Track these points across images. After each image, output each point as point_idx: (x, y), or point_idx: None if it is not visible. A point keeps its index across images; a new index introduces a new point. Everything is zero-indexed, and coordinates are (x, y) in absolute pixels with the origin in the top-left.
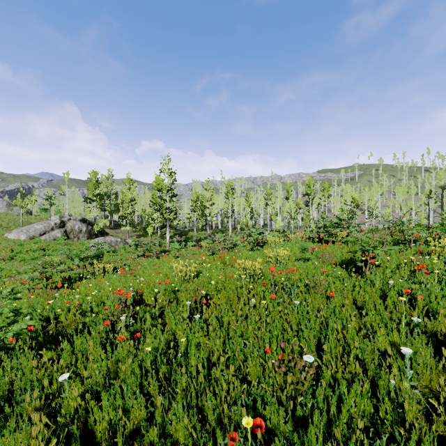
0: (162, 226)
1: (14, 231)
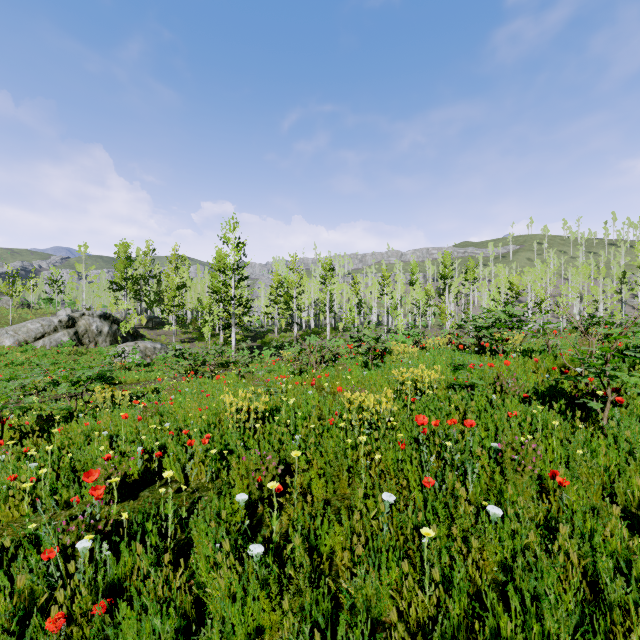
0: (228, 324)
1: None
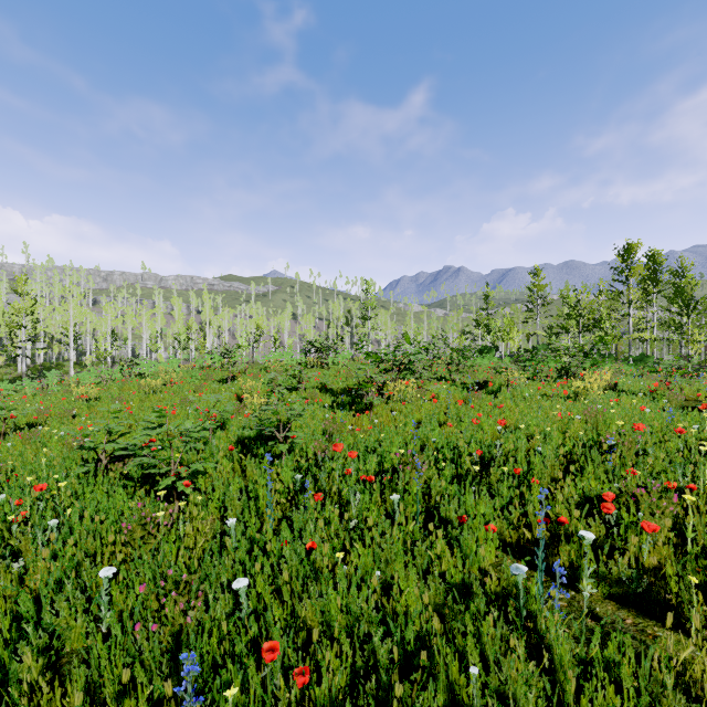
0: None
1: None
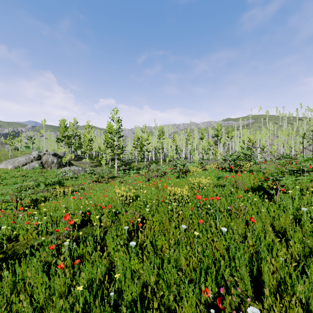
0: (113, 158)
1: (3, 162)
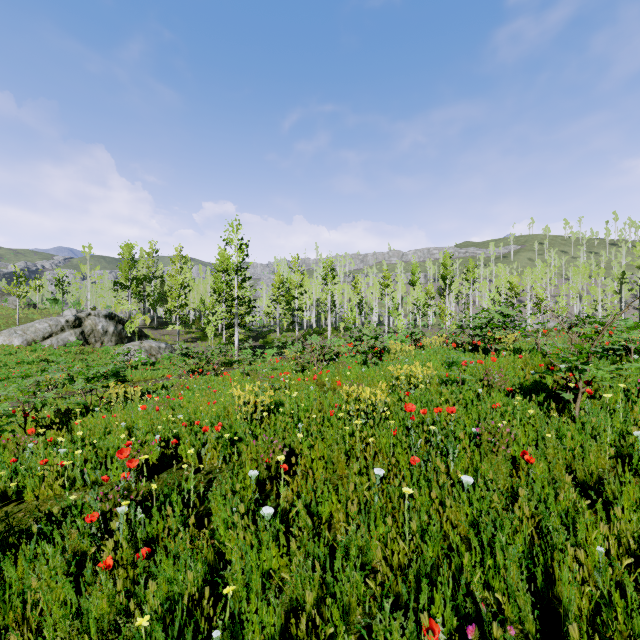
0: (230, 324)
1: (4, 332)
